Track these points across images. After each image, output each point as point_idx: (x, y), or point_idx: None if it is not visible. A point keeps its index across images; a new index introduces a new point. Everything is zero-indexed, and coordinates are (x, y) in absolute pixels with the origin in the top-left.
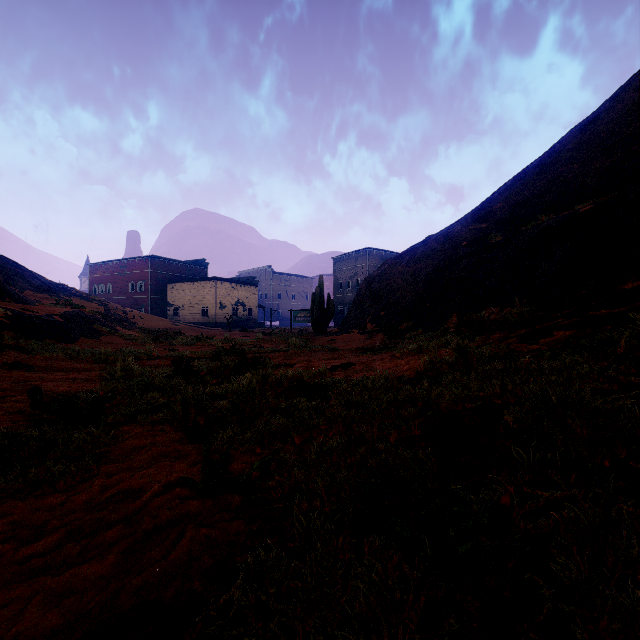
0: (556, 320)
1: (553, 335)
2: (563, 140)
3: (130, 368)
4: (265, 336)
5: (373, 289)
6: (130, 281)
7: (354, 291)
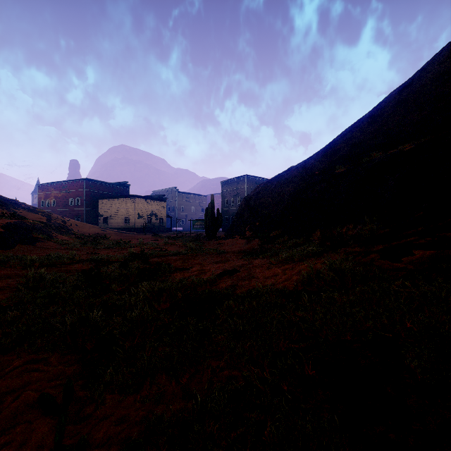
0: (409, 238)
1: (414, 254)
2: (387, 99)
3: (43, 278)
4: (170, 240)
5: (250, 205)
6: (70, 197)
7: (236, 206)
